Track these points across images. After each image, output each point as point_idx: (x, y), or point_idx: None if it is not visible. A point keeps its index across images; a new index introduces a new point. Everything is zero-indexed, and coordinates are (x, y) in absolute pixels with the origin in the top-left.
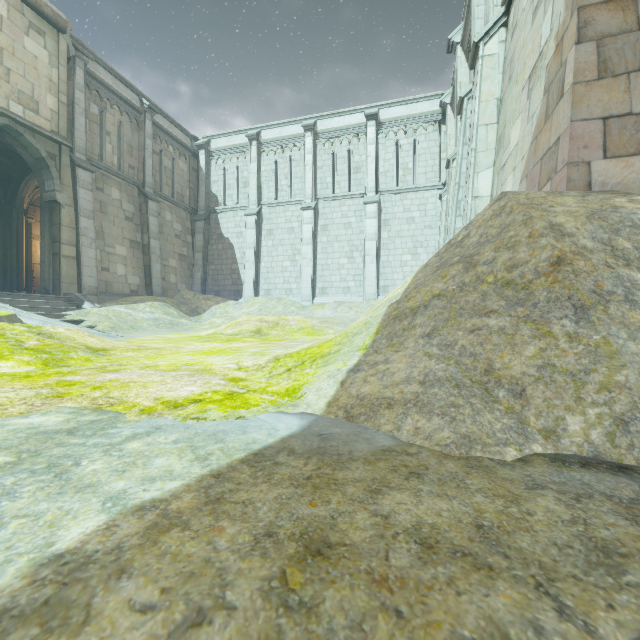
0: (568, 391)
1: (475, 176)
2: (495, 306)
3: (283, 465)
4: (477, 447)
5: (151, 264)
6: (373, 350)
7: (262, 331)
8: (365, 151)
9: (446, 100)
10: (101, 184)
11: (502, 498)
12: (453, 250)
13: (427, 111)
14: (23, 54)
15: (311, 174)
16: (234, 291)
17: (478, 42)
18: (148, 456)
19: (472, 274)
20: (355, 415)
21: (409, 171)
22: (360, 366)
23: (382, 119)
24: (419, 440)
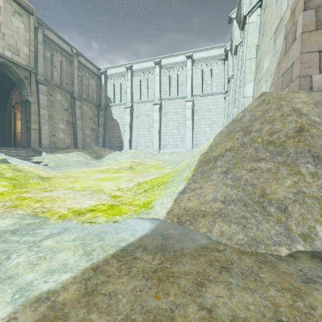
0: (315, 209)
1: (244, 86)
2: (263, 155)
3: (139, 259)
4: (262, 246)
5: (77, 133)
6: (193, 180)
7: (133, 167)
8: (186, 75)
9: (227, 48)
10: (51, 92)
11: (288, 292)
12: (235, 124)
13: (218, 54)
14: (11, 26)
15: (158, 87)
16: (119, 146)
17: (246, 15)
18: (54, 251)
19: (248, 137)
20: (183, 221)
21: (208, 85)
22: (185, 190)
23: (194, 58)
24: (224, 240)
